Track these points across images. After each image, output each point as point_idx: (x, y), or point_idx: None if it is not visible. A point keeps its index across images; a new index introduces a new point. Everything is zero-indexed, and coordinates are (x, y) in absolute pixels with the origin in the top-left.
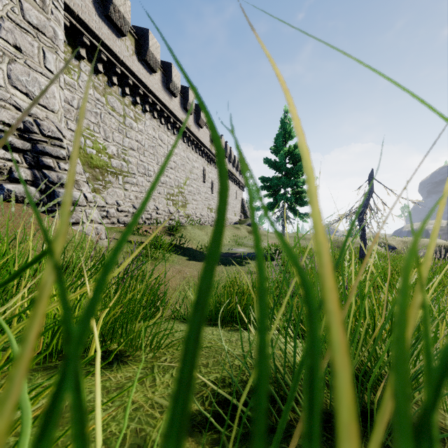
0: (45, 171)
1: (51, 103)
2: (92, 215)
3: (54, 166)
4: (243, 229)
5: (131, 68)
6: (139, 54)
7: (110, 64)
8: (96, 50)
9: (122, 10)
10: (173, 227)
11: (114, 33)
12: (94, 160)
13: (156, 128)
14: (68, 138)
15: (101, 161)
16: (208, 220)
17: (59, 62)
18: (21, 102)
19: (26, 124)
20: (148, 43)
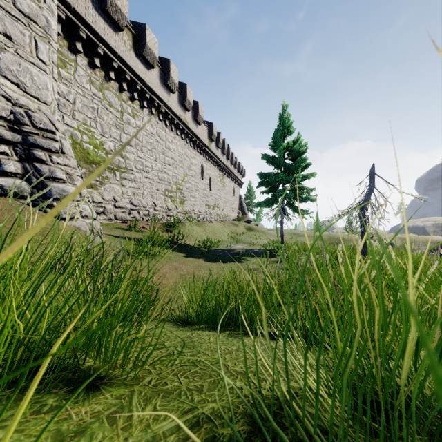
0: (36, 165)
1: (43, 94)
2: (86, 211)
3: (46, 160)
4: (241, 225)
5: (128, 63)
6: (137, 50)
7: (108, 59)
8: (92, 45)
9: (119, 4)
10: (170, 223)
11: (111, 27)
12: (90, 156)
13: (154, 124)
14: (61, 131)
15: (98, 156)
16: (206, 217)
17: (52, 53)
18: (11, 93)
19: (16, 116)
20: (145, 38)
